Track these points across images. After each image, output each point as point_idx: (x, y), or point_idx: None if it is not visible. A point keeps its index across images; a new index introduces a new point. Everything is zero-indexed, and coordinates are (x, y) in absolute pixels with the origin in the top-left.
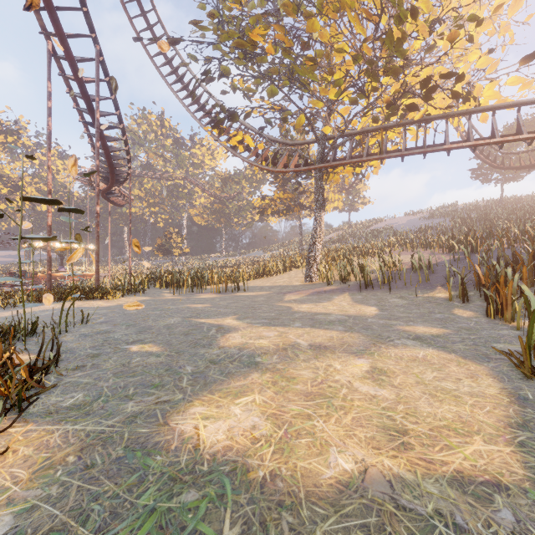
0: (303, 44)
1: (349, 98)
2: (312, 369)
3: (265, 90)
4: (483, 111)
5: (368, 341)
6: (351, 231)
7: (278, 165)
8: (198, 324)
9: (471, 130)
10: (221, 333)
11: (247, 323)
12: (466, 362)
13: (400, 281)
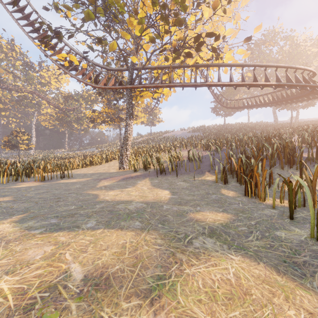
0: None
1: (149, 36)
2: None
3: (89, 25)
4: (226, 66)
5: (166, 249)
6: (152, 137)
7: (100, 83)
8: None
9: (220, 76)
10: None
11: (24, 230)
12: (288, 283)
13: (182, 168)
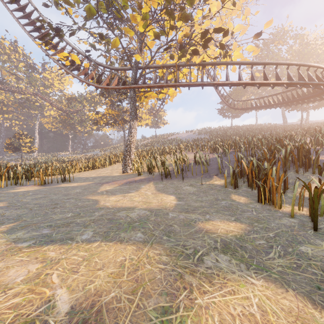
0: None
1: (153, 32)
2: None
3: (91, 23)
4: (234, 64)
5: (172, 269)
6: (156, 139)
7: (102, 83)
8: None
9: (228, 75)
10: None
11: (10, 242)
12: None
13: (189, 172)
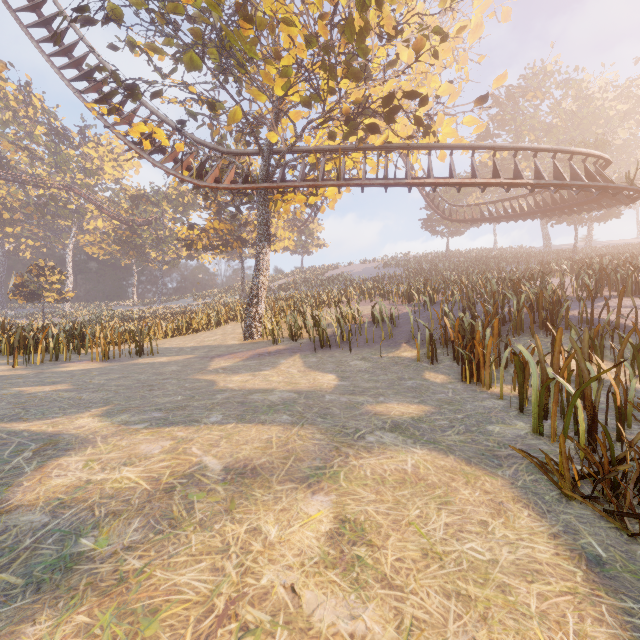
0: (239, 5)
1: (300, 97)
2: (212, 554)
3: None
4: (442, 148)
5: (327, 443)
6: (304, 277)
7: (207, 178)
8: (1, 438)
9: (431, 168)
10: (40, 458)
11: (119, 424)
12: (475, 472)
13: (361, 337)
